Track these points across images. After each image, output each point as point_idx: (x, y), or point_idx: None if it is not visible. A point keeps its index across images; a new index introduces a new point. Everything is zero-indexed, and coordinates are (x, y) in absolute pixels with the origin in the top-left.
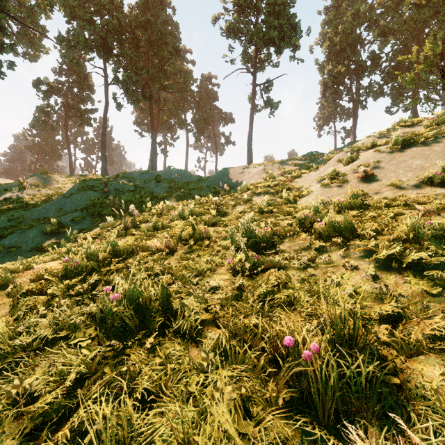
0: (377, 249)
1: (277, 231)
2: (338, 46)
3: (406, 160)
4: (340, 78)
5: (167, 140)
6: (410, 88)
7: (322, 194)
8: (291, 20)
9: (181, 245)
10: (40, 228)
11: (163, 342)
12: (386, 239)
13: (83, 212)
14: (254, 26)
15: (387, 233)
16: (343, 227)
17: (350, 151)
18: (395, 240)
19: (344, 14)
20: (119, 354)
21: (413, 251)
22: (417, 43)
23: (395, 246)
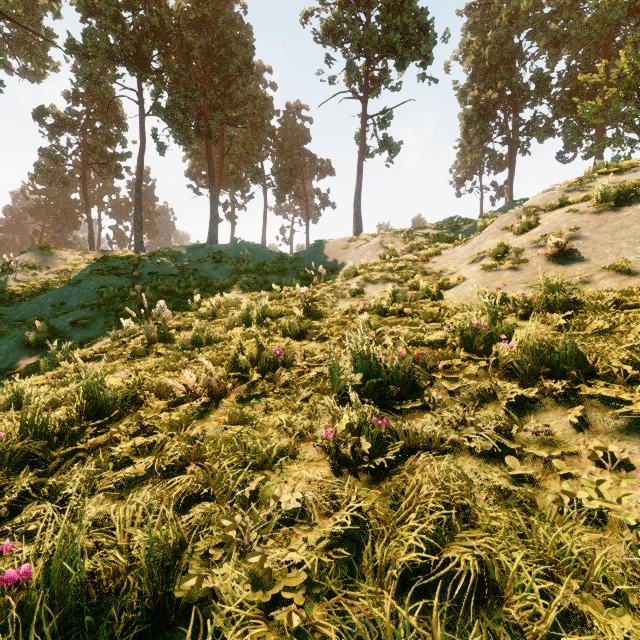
0: None
1: (420, 358)
2: (487, 61)
3: (628, 226)
4: (490, 110)
5: (235, 201)
6: (593, 124)
7: (484, 283)
8: (420, 18)
9: (235, 382)
10: (21, 336)
11: None
12: None
13: (93, 310)
14: (365, 28)
15: None
16: (563, 355)
17: (522, 213)
18: None
19: (496, 15)
20: None
21: None
22: (604, 57)
23: None
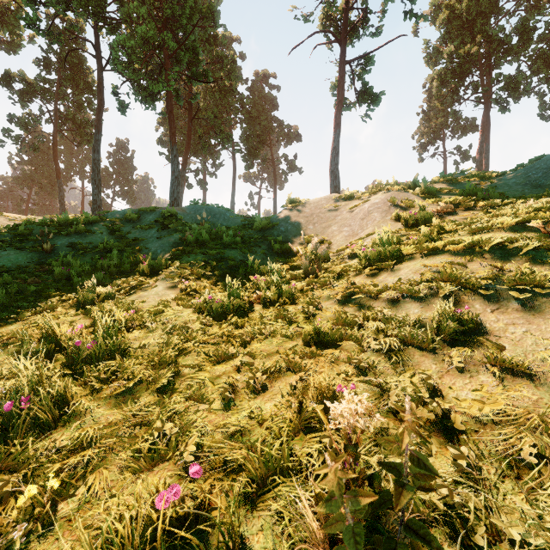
0: None
1: None
2: (463, 16)
3: None
4: (465, 67)
5: (206, 168)
6: None
7: None
8: None
9: None
10: None
11: None
12: None
13: None
14: None
15: None
16: None
17: None
18: None
19: None
20: None
21: None
22: None
23: None
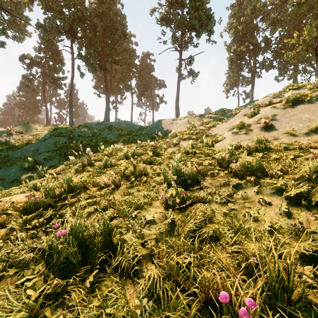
0: (286, 187)
1: (201, 170)
2: (240, 32)
3: (296, 114)
4: (242, 56)
5: (117, 100)
6: (292, 63)
7: (233, 139)
8: (207, 12)
9: (124, 181)
10: (20, 165)
11: (102, 278)
12: (291, 178)
13: (53, 152)
14: (181, 17)
15: (291, 173)
16: (255, 167)
17: (252, 108)
18: (300, 179)
19: (245, 9)
20: (61, 292)
21: (317, 190)
22: (297, 30)
23: (302, 185)
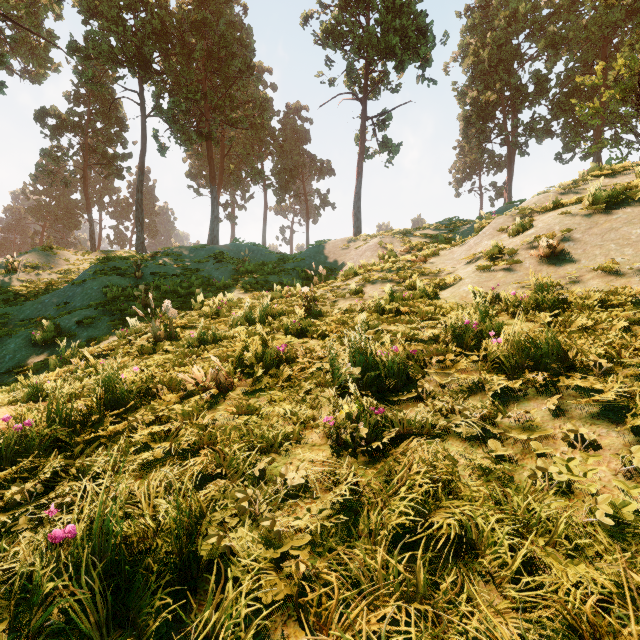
0: (629, 401)
1: (415, 354)
2: (486, 63)
3: (618, 228)
4: (489, 111)
5: (235, 201)
6: (591, 125)
7: (479, 283)
8: (419, 21)
9: (241, 377)
10: (27, 335)
11: None
12: (633, 376)
13: (97, 309)
14: (364, 30)
15: (633, 364)
16: (545, 350)
17: (517, 215)
18: None
19: (495, 16)
20: None
21: None
22: (602, 59)
23: None
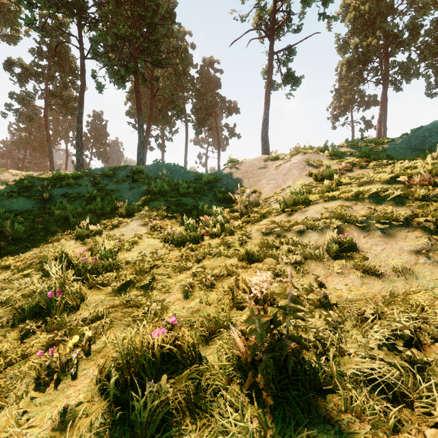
0: None
1: None
2: (366, 15)
3: None
4: (367, 56)
5: (164, 134)
6: None
7: None
8: None
9: None
10: None
11: None
12: None
13: None
14: None
15: None
16: None
17: None
18: None
19: None
20: None
21: None
22: None
23: None
